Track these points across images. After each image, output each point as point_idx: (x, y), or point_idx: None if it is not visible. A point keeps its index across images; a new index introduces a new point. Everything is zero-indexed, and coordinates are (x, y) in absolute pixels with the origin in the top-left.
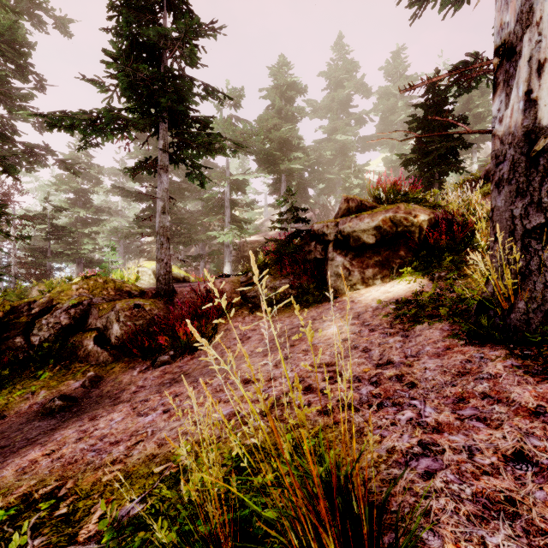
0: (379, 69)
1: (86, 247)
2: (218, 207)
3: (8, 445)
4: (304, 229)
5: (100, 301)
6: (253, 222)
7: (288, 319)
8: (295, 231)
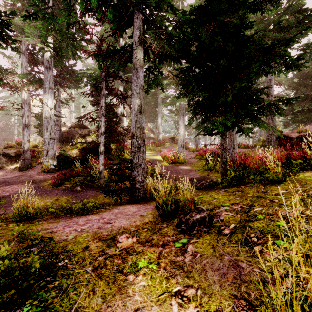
0: None
1: None
2: None
3: None
4: None
5: None
6: None
7: None
8: None
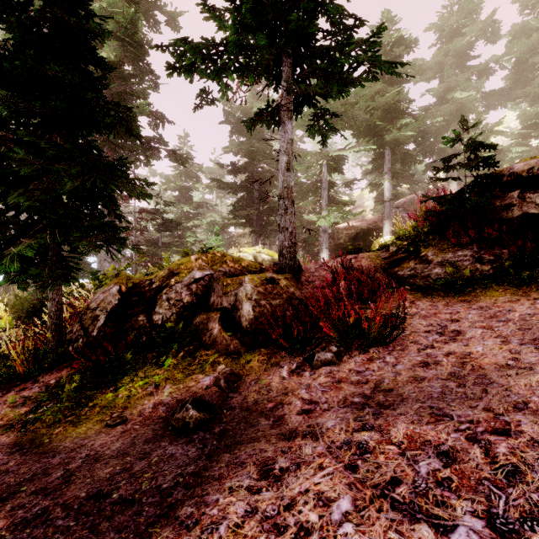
0: (512, 3)
1: (189, 240)
2: (312, 191)
3: (131, 500)
4: (489, 177)
5: (221, 277)
6: (352, 203)
7: (521, 307)
8: (483, 176)
